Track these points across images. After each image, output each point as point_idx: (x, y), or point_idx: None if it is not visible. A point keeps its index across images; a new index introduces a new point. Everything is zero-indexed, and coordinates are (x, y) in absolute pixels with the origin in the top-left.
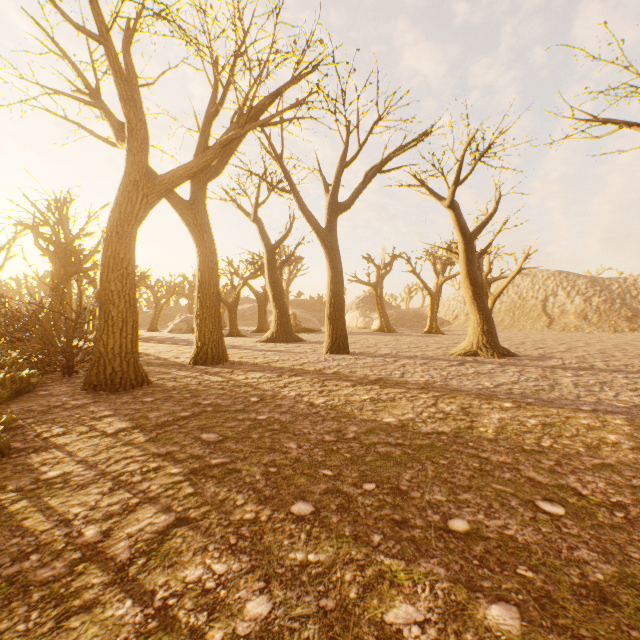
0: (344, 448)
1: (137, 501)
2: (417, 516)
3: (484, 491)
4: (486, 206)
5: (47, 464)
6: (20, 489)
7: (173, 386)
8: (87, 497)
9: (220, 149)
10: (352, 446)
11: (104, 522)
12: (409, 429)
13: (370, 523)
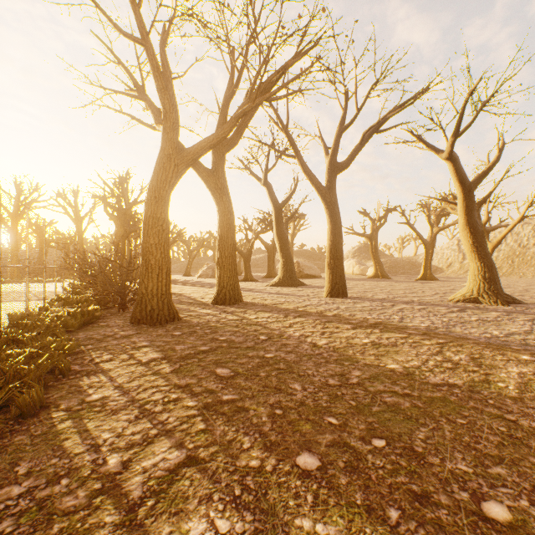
0: (348, 394)
1: (155, 432)
2: (440, 490)
3: (521, 466)
4: (487, 155)
5: (93, 387)
6: (69, 409)
7: (197, 322)
8: (116, 423)
9: (235, 122)
10: (356, 393)
11: (125, 451)
12: (416, 378)
13: (384, 492)
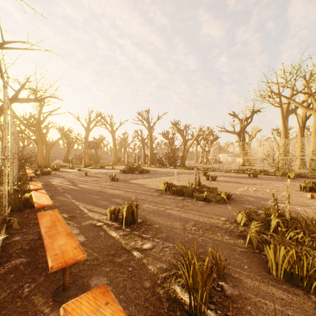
0: None
1: None
2: None
3: None
4: None
5: None
6: None
7: None
8: None
9: None
10: None
11: None
12: None
13: None
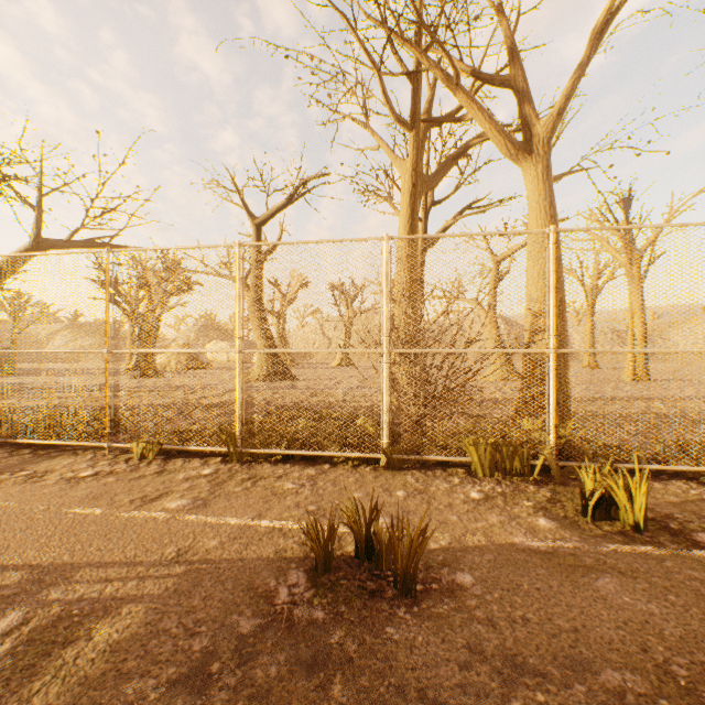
0: None
1: None
2: None
3: None
4: None
5: None
6: None
7: None
8: None
9: None
10: None
11: None
12: None
13: None
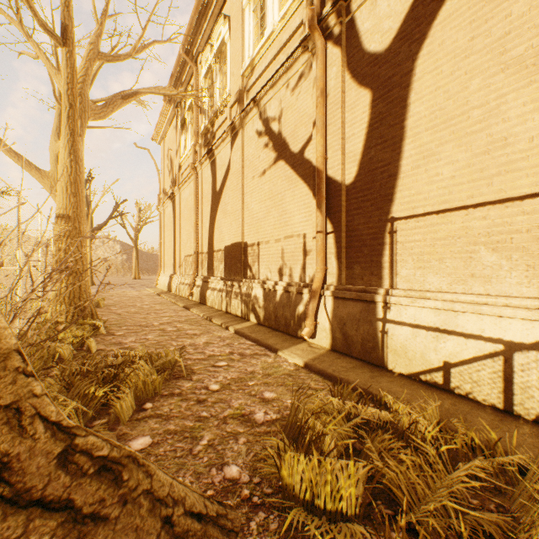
0: None
1: None
2: None
3: None
4: None
5: None
6: None
7: None
8: None
9: None
10: None
11: None
12: None
13: None
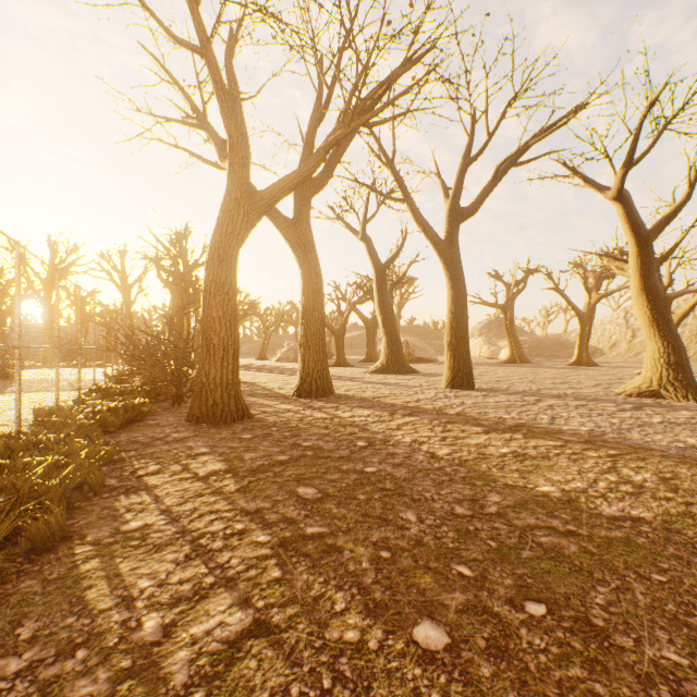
0: (485, 530)
1: (212, 581)
2: (640, 695)
3: None
4: (672, 193)
5: (132, 510)
6: (97, 542)
7: (273, 421)
8: (159, 565)
9: (323, 155)
10: (496, 528)
11: (168, 610)
12: (582, 507)
13: (551, 693)
